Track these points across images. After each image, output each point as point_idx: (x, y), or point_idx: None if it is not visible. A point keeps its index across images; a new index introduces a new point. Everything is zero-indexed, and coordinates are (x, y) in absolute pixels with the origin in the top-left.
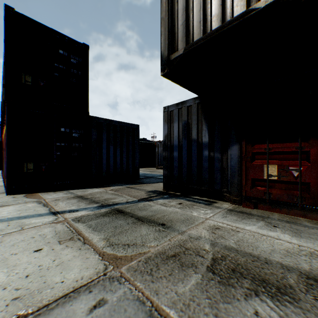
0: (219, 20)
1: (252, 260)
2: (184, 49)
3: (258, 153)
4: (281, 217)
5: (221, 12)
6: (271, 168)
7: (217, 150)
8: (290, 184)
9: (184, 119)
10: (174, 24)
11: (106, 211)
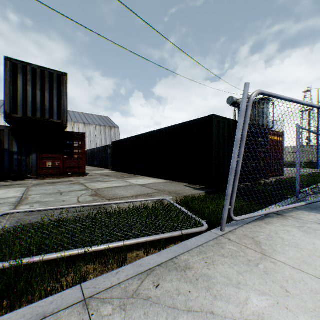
0: (40, 115)
1: (55, 182)
2: (22, 116)
3: (45, 158)
4: (54, 178)
5: (41, 113)
6: (50, 163)
7: (24, 155)
8: (56, 168)
9: None
10: (15, 101)
11: None
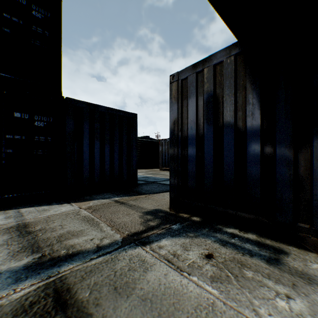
0: None
1: None
2: None
3: None
4: None
5: None
6: None
7: (283, 141)
8: None
9: (208, 90)
10: None
11: (23, 299)
